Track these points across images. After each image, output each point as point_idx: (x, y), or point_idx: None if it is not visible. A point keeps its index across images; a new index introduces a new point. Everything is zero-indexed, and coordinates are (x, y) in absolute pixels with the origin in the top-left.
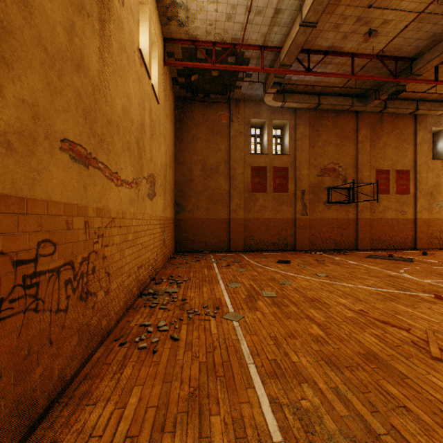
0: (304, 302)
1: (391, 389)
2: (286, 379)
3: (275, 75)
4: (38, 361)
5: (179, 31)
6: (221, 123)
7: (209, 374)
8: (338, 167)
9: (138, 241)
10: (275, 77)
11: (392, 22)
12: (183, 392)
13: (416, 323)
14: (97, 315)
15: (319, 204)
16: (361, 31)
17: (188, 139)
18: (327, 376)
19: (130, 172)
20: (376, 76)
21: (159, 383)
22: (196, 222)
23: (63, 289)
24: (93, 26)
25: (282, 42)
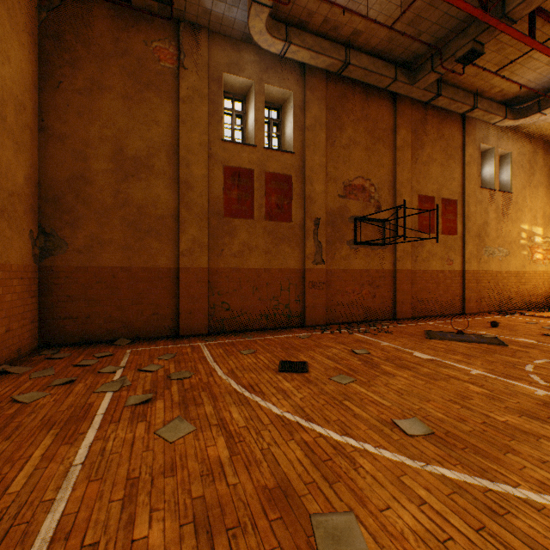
0: None
1: None
2: None
3: None
4: None
5: None
6: (159, 66)
7: None
8: (370, 185)
9: None
10: None
11: None
12: None
13: None
14: None
15: (342, 245)
16: None
17: (77, 85)
18: None
19: None
20: None
21: None
22: (99, 276)
23: None
24: None
25: None
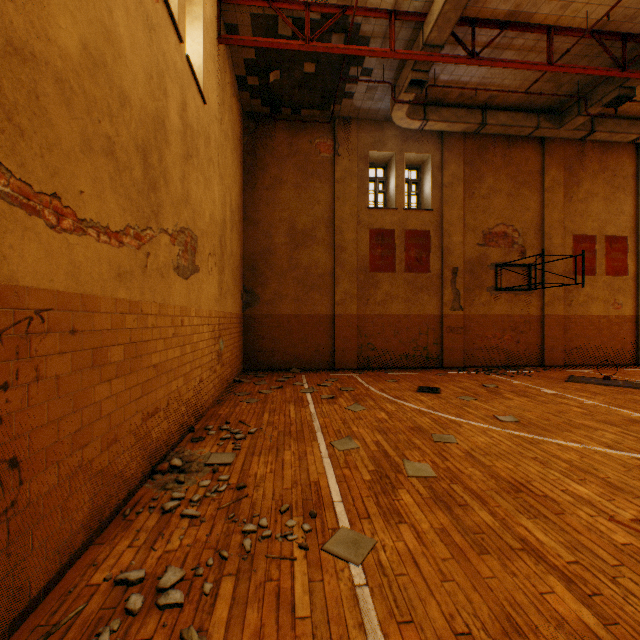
0: (500, 493)
1: None
2: None
3: (413, 66)
4: None
5: None
6: (319, 158)
7: None
8: (512, 230)
9: (146, 360)
10: (414, 71)
11: None
12: None
13: None
14: None
15: (481, 291)
16: None
17: (265, 184)
18: None
19: (115, 207)
20: (589, 67)
21: None
22: (279, 321)
23: None
24: None
25: (427, 3)
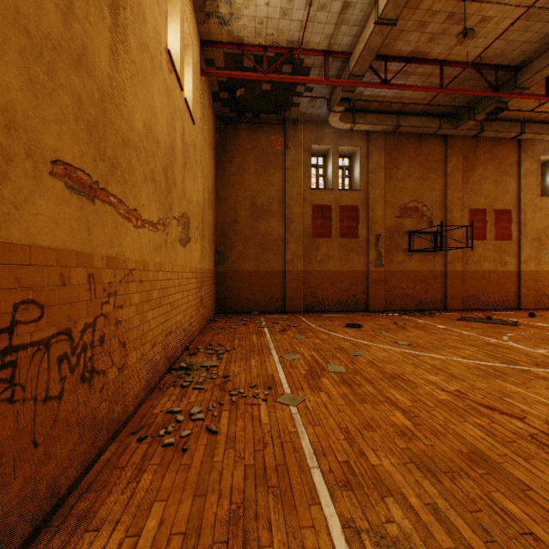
0: (383, 379)
1: (509, 506)
2: (364, 491)
3: (342, 88)
4: (14, 473)
5: (221, 31)
6: (274, 150)
7: (258, 484)
8: (422, 205)
9: (166, 300)
10: (343, 91)
11: (492, 20)
12: (222, 511)
13: (532, 409)
14: (108, 400)
15: (398, 253)
16: (453, 31)
17: (232, 170)
18: (420, 487)
19: (155, 209)
20: (471, 90)
21: (189, 497)
22: (243, 275)
23: (55, 368)
24: (101, 10)
25: (351, 46)
